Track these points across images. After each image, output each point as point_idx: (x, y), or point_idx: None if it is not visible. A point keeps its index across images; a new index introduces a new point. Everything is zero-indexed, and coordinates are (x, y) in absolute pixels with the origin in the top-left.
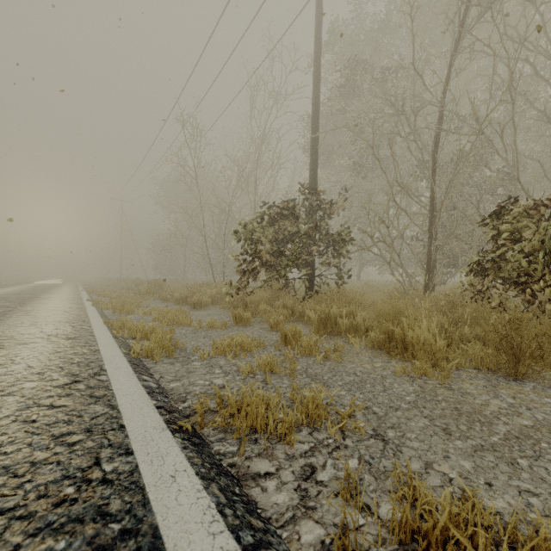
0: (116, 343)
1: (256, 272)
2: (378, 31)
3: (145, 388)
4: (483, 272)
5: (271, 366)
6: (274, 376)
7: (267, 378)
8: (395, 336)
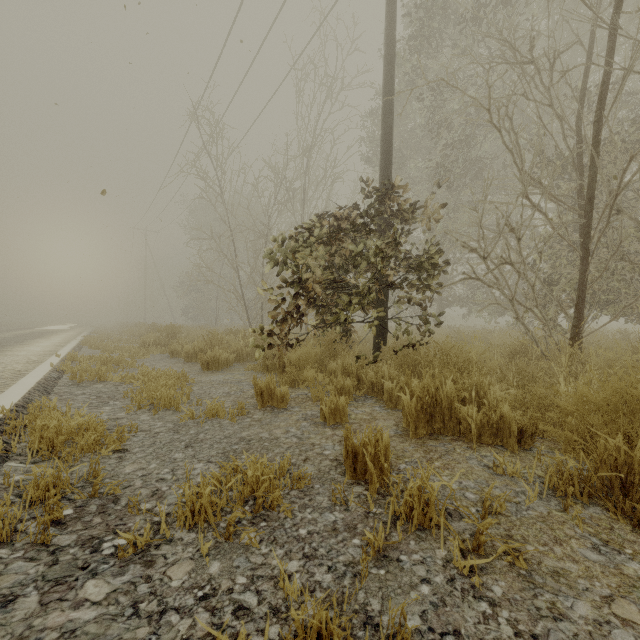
0: None
1: (301, 315)
2: None
3: None
4: None
5: (322, 633)
6: None
7: None
8: None
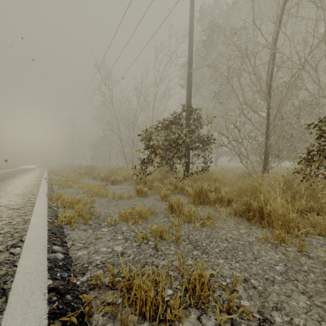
0: (47, 212)
1: (152, 160)
2: (228, 10)
3: (49, 263)
4: (308, 160)
5: (161, 233)
6: (163, 242)
7: (157, 244)
8: (252, 207)
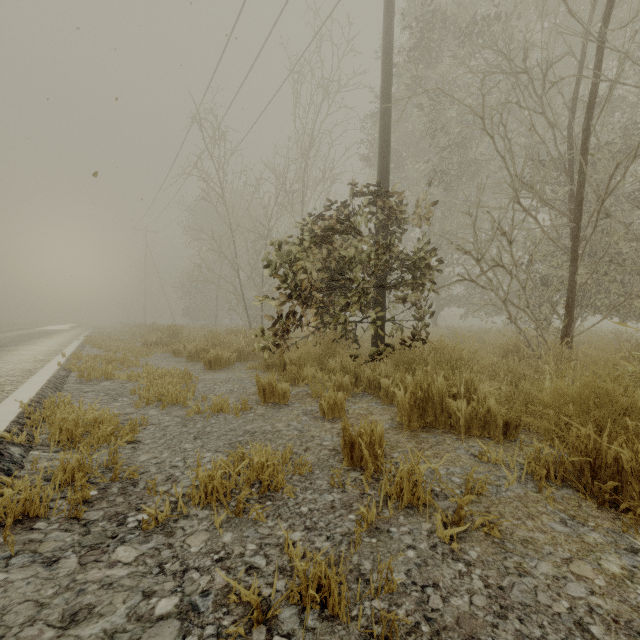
0: None
1: (301, 315)
2: None
3: None
4: None
5: (322, 584)
6: None
7: None
8: (608, 459)
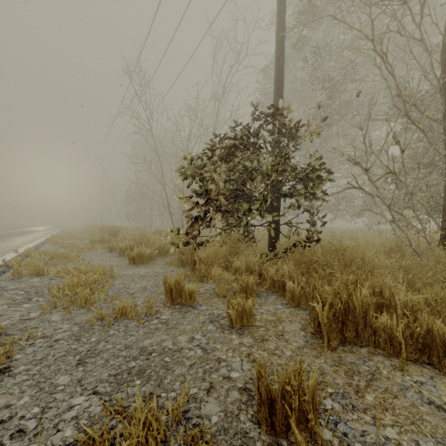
0: None
1: (210, 218)
2: None
3: None
4: None
5: None
6: None
7: None
8: None
